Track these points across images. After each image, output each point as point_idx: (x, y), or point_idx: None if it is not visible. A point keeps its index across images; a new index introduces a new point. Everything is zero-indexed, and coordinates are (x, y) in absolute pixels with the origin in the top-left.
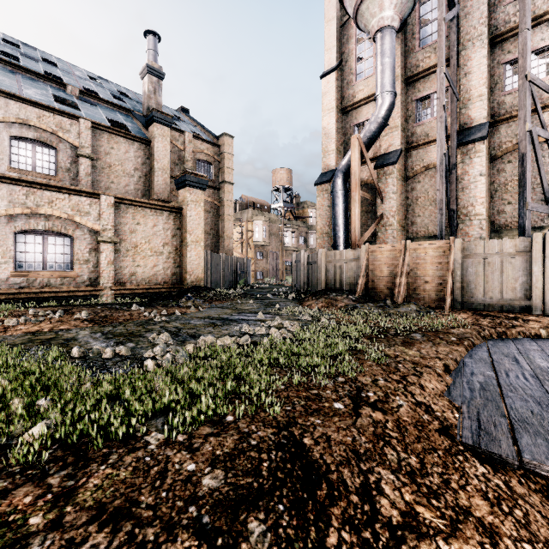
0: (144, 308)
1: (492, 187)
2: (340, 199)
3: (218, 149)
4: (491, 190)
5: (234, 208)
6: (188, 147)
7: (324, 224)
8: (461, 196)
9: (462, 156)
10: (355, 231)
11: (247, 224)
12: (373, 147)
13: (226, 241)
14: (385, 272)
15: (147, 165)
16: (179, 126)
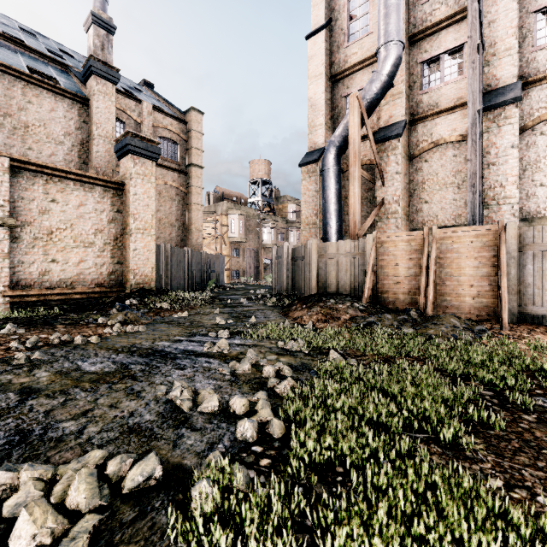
0: (28, 329)
1: (520, 165)
2: (332, 179)
3: (185, 126)
4: (519, 170)
5: (208, 201)
6: (146, 120)
7: (311, 212)
8: (485, 174)
9: (488, 124)
10: (354, 217)
11: (222, 218)
12: (369, 121)
13: (195, 234)
14: (400, 270)
15: (83, 130)
16: (137, 96)
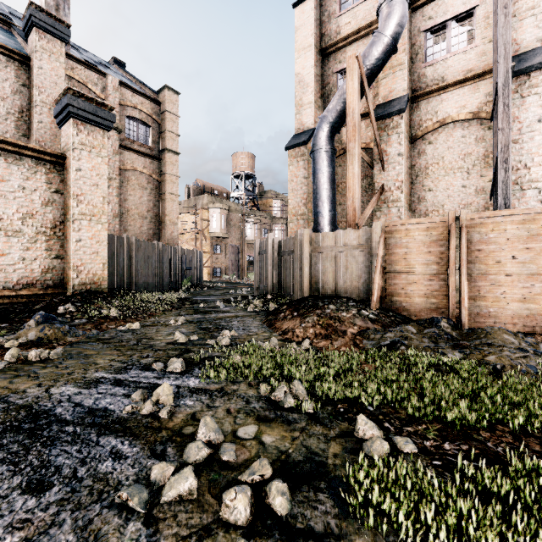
0: None
1: None
2: (324, 161)
3: (158, 107)
4: None
5: (187, 194)
6: (112, 97)
7: (299, 202)
8: None
9: None
10: (354, 203)
11: (202, 212)
12: (364, 99)
13: (169, 227)
14: (417, 266)
15: (22, 95)
16: (102, 70)
